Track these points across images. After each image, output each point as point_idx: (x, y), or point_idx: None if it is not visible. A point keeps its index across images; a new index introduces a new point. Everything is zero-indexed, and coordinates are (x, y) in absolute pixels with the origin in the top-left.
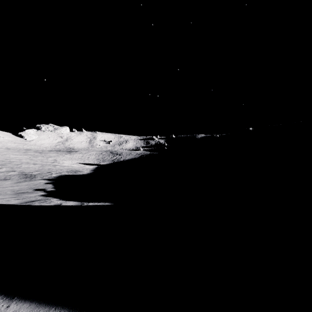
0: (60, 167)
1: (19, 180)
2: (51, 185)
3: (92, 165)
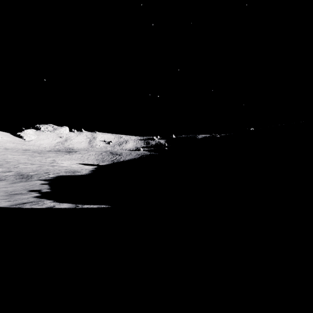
0: (59, 168)
1: (14, 180)
2: (47, 185)
3: (92, 165)
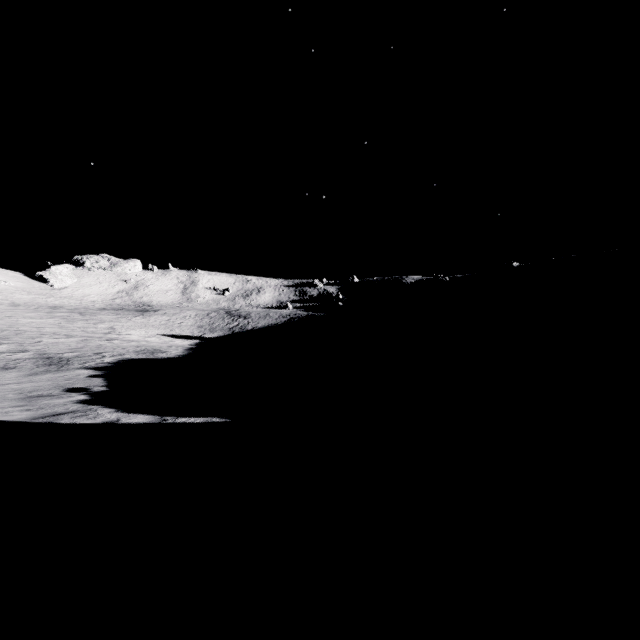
0: (122, 344)
1: (34, 369)
2: (101, 379)
3: (189, 338)
